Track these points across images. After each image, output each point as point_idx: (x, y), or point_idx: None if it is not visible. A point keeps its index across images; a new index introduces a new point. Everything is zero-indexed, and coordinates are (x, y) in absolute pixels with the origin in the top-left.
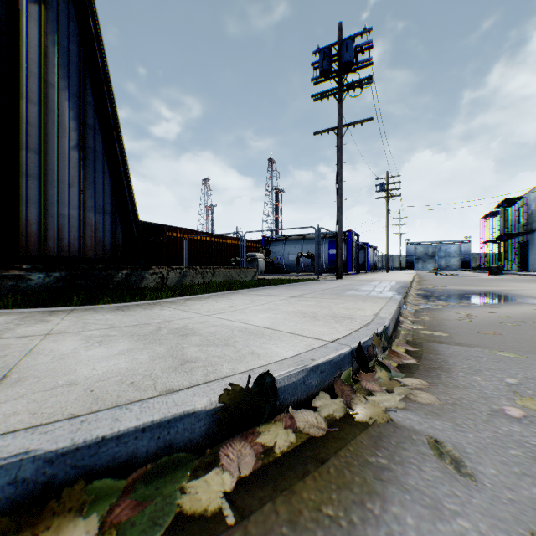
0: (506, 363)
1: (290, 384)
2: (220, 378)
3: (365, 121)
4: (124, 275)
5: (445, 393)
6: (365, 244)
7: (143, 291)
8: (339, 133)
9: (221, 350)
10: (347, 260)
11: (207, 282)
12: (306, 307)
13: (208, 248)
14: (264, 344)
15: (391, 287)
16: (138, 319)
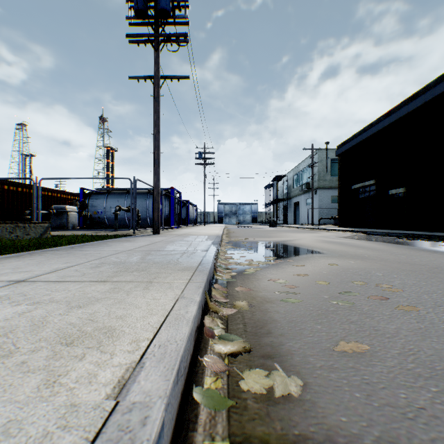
0: None
1: None
2: None
3: (182, 77)
4: None
5: None
6: (187, 201)
7: None
8: (156, 83)
9: None
10: (169, 214)
11: None
12: None
13: None
14: None
15: (203, 244)
16: None
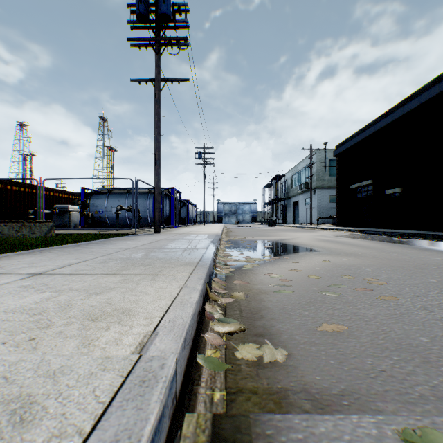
0: None
1: None
2: None
3: (182, 80)
4: None
5: None
6: (187, 201)
7: None
8: (157, 85)
9: None
10: (170, 214)
11: None
12: None
13: (2, 197)
14: None
15: (203, 242)
16: None
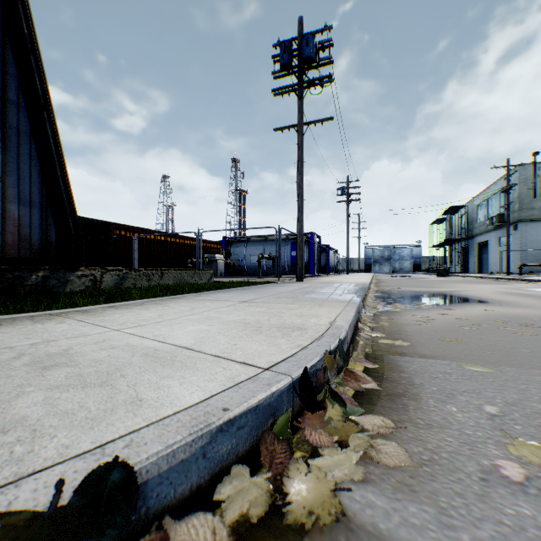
0: (479, 381)
1: (173, 467)
2: (16, 480)
3: (326, 120)
4: (40, 278)
5: (417, 439)
6: (327, 246)
7: (61, 298)
8: (300, 131)
9: (84, 396)
10: (309, 262)
11: (153, 286)
12: (252, 315)
13: (164, 248)
14: (164, 379)
15: (350, 289)
16: (6, 339)
